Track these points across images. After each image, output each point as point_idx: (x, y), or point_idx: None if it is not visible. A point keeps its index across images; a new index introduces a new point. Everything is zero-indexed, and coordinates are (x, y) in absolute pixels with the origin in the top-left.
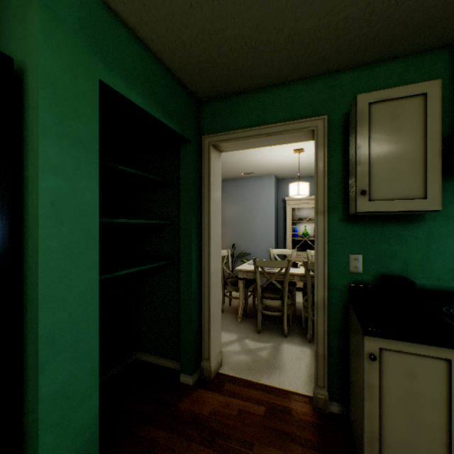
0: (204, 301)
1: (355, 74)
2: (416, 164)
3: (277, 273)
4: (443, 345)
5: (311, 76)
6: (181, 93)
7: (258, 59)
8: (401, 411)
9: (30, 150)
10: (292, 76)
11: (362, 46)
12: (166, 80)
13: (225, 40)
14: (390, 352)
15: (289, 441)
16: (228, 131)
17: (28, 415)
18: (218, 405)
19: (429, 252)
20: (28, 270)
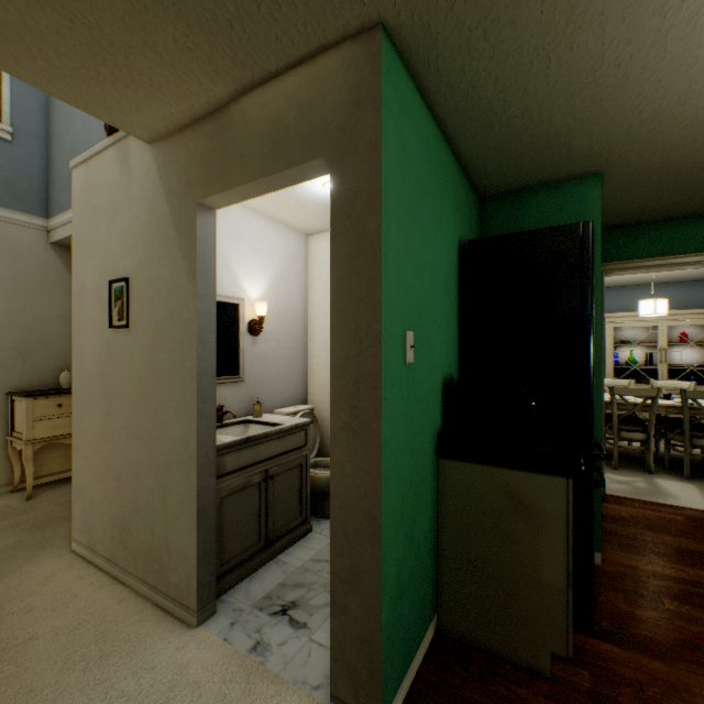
0: None
1: None
2: None
3: (642, 402)
4: None
5: None
6: None
7: (688, 206)
8: None
9: None
10: None
11: None
12: None
13: (671, 199)
14: None
15: None
16: (625, 260)
17: None
18: (632, 512)
19: None
20: None
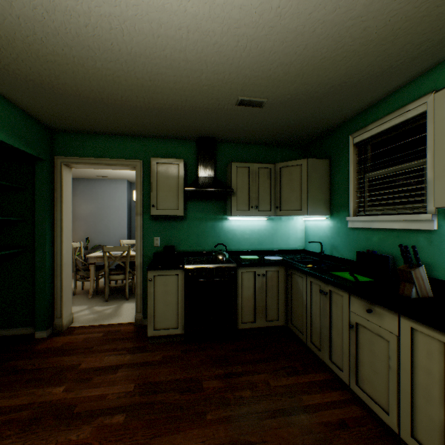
0: (57, 276)
1: (157, 141)
2: (175, 195)
3: (121, 255)
4: (175, 268)
5: (134, 136)
6: (38, 127)
7: (98, 123)
8: (163, 300)
9: None
10: (122, 133)
11: (156, 132)
12: (25, 120)
13: (74, 113)
14: (158, 276)
15: (116, 340)
16: (78, 157)
17: None
18: (69, 340)
19: (189, 234)
20: None
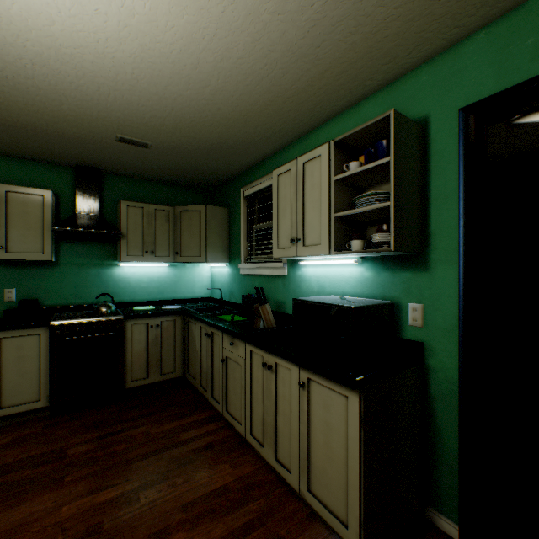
0: None
1: (10, 161)
2: (39, 234)
3: None
4: (35, 327)
5: None
6: None
7: None
8: (16, 369)
9: None
10: None
11: (7, 150)
12: None
13: None
14: (9, 338)
15: None
16: None
17: None
18: None
19: (63, 284)
20: None
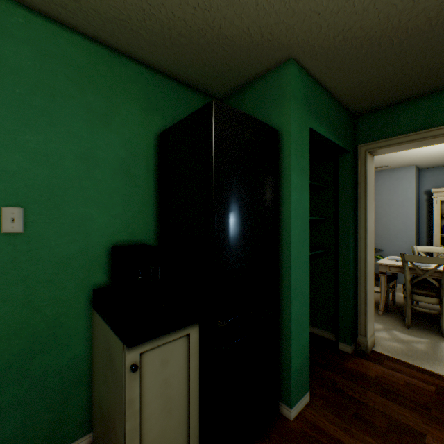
0: (360, 285)
1: None
2: None
3: (433, 270)
4: None
5: None
6: (344, 115)
7: (431, 75)
8: None
9: (283, 180)
10: None
11: None
12: (336, 110)
13: (401, 71)
14: None
15: None
16: (386, 138)
17: (282, 328)
18: (381, 373)
19: None
20: (282, 247)
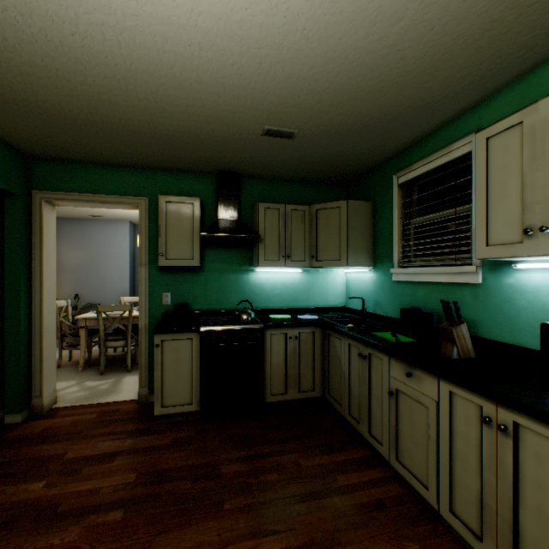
0: (36, 343)
1: (167, 175)
2: (190, 241)
3: (121, 316)
4: (188, 331)
5: (137, 167)
6: (9, 152)
7: (90, 151)
8: (173, 371)
9: None
10: (122, 164)
11: (165, 163)
12: None
13: (58, 137)
14: (168, 341)
15: (114, 422)
16: (64, 191)
17: None
18: (51, 424)
19: (207, 289)
20: None
